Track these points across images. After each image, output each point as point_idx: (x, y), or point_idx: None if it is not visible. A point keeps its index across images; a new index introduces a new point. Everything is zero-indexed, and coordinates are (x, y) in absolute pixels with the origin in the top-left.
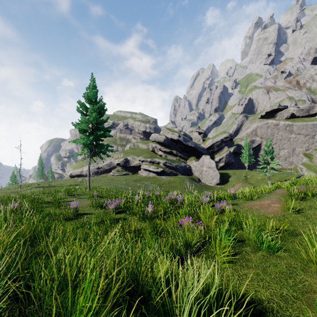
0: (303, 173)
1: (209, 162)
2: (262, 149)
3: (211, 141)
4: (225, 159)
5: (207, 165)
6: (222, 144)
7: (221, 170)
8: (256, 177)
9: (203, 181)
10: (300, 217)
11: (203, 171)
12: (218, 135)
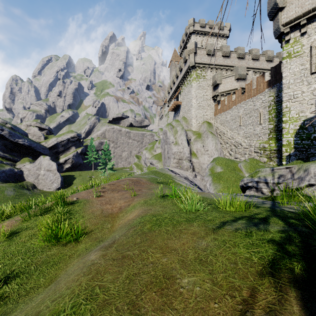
0: (134, 170)
1: (48, 164)
2: (102, 151)
3: (55, 140)
4: (71, 160)
5: (45, 168)
6: (69, 144)
7: (67, 172)
8: (100, 176)
9: (40, 187)
10: (4, 245)
11: (40, 175)
12: (64, 134)
